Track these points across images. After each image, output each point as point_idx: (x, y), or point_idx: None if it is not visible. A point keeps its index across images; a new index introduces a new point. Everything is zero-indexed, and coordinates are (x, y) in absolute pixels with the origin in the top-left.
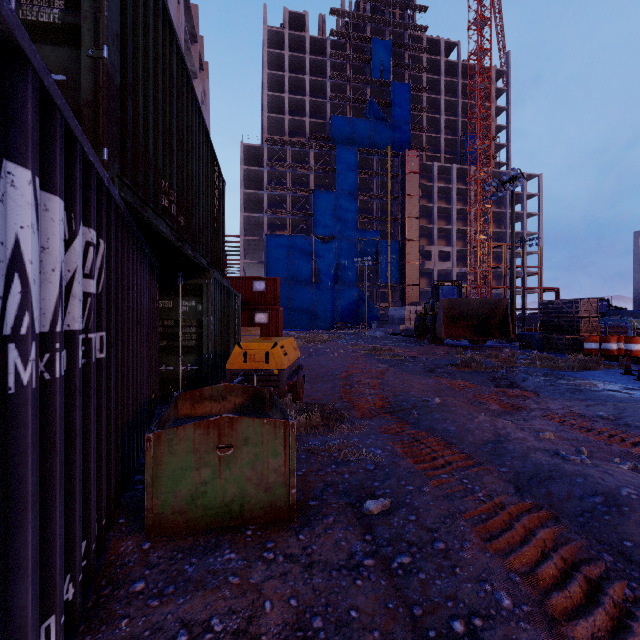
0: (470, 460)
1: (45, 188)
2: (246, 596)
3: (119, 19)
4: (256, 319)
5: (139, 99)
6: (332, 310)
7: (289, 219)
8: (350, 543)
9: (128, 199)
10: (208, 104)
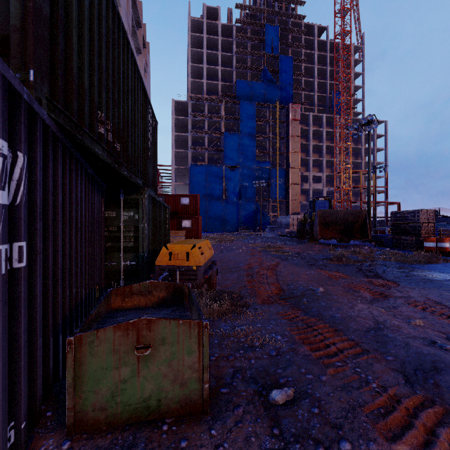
0: (359, 348)
1: None
2: None
3: None
4: (182, 224)
5: (73, 36)
6: (237, 218)
7: (206, 153)
8: (259, 439)
9: (59, 121)
10: (149, 72)
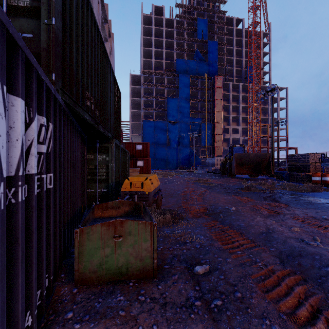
0: (253, 243)
1: (12, 93)
2: (128, 323)
3: (61, 4)
4: (137, 164)
5: (73, 48)
6: (176, 159)
7: (154, 112)
8: (187, 291)
9: (67, 101)
10: (113, 54)
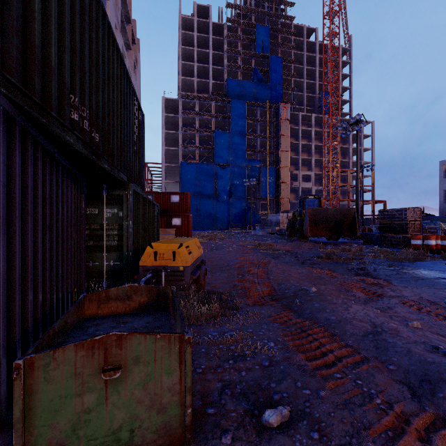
0: (358, 355)
1: None
2: None
3: None
4: (173, 222)
5: (35, 2)
6: (228, 216)
7: (197, 151)
8: None
9: (14, 98)
10: (139, 68)
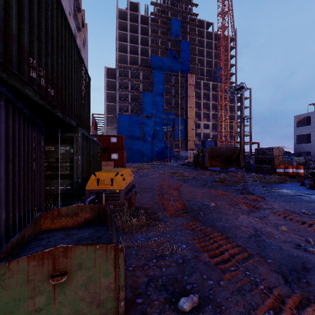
0: (245, 253)
1: None
2: None
3: None
4: (112, 157)
5: None
6: (151, 152)
7: (130, 106)
8: None
9: None
10: (87, 45)
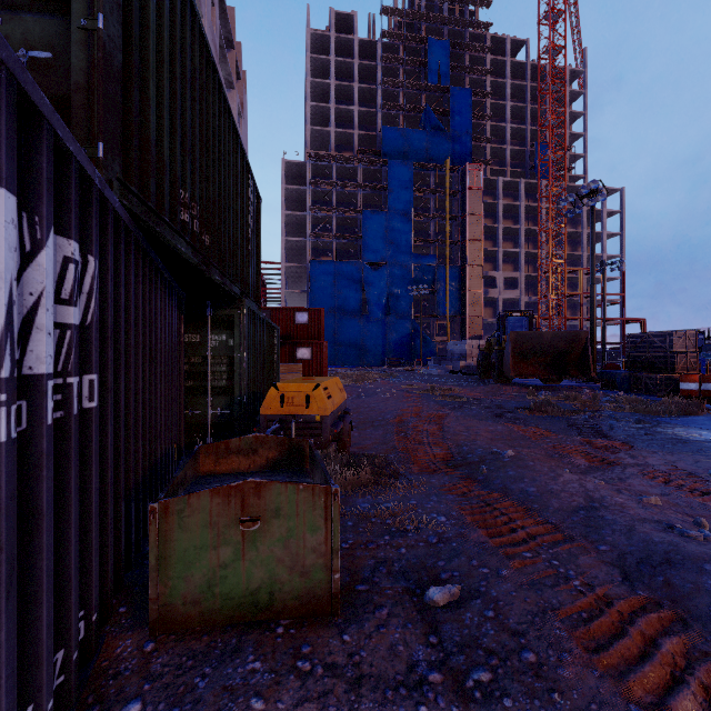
0: (559, 533)
1: None
2: None
3: None
4: (298, 355)
5: (149, 88)
6: (383, 344)
7: (335, 243)
8: (410, 648)
9: (133, 209)
10: (246, 117)
